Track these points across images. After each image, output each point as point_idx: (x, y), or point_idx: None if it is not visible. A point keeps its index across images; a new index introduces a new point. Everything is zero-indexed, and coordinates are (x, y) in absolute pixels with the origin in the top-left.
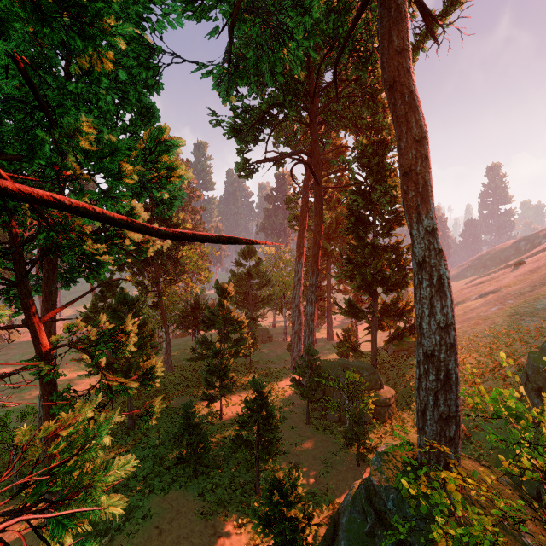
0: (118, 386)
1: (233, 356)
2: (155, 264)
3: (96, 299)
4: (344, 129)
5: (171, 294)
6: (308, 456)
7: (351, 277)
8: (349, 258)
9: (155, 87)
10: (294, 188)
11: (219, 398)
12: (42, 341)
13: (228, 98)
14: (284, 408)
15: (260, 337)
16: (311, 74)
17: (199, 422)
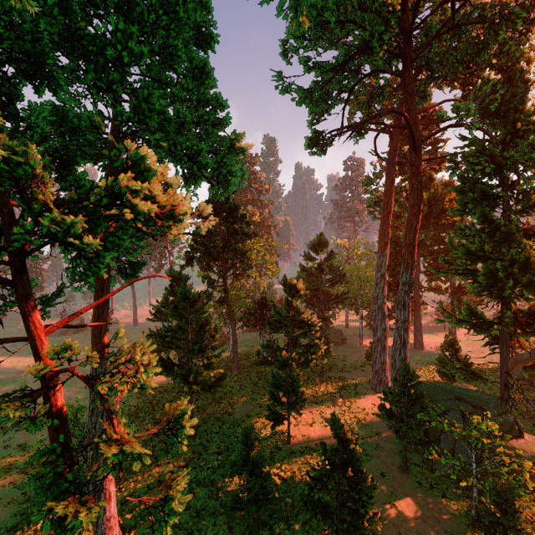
0: (120, 451)
1: (302, 365)
2: (222, 258)
3: (167, 294)
4: (450, 76)
5: (237, 290)
6: (411, 531)
7: (465, 273)
8: (466, 247)
9: (199, 12)
10: (374, 168)
11: (286, 419)
12: (45, 361)
13: (297, 13)
14: (367, 439)
15: (332, 339)
16: (406, 5)
17: (260, 460)
